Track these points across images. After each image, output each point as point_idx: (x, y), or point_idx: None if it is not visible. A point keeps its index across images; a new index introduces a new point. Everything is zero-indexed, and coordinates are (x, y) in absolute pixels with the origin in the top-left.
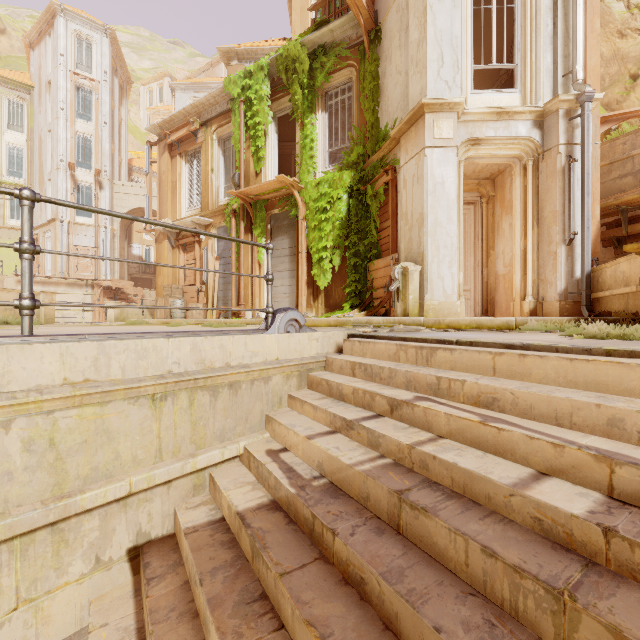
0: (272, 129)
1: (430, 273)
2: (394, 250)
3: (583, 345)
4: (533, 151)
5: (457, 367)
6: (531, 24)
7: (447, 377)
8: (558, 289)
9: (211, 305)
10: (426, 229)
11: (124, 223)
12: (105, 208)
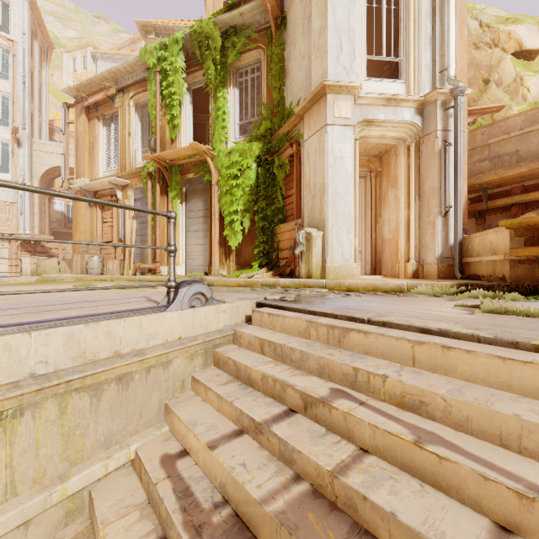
0: (187, 100)
1: (331, 238)
2: (298, 216)
3: (507, 336)
4: (415, 134)
5: (372, 352)
6: (414, 25)
7: (366, 369)
8: (436, 254)
9: (128, 261)
10: (327, 198)
11: (44, 180)
12: (23, 165)
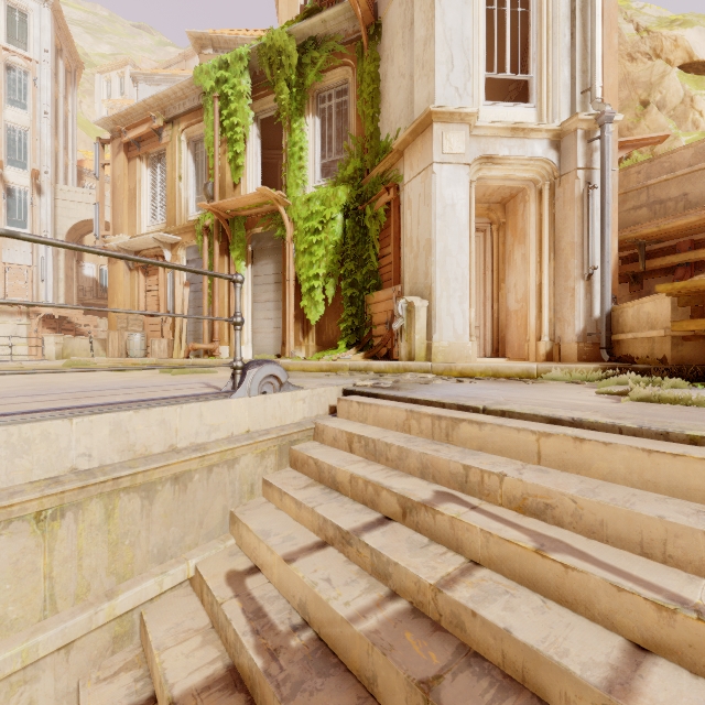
0: (254, 133)
1: (439, 309)
2: (397, 281)
3: (655, 426)
4: (549, 174)
5: (488, 447)
6: (547, 32)
7: (479, 467)
8: (576, 329)
9: (178, 341)
10: (434, 258)
11: (71, 237)
12: (45, 218)
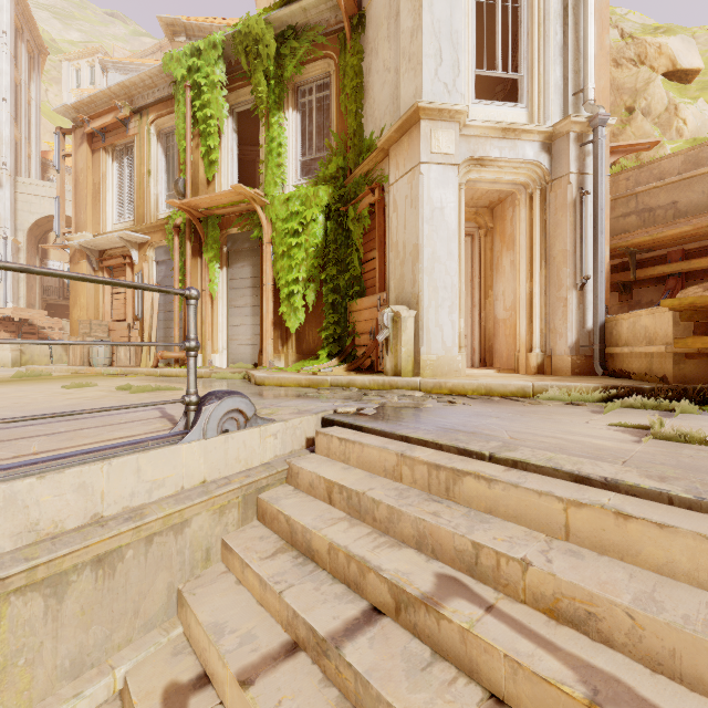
0: (229, 126)
1: (427, 320)
2: (381, 288)
3: None
4: (541, 179)
5: (499, 510)
6: (539, 30)
7: (493, 548)
8: (569, 341)
9: (147, 348)
10: (422, 265)
11: (34, 234)
12: (4, 212)
